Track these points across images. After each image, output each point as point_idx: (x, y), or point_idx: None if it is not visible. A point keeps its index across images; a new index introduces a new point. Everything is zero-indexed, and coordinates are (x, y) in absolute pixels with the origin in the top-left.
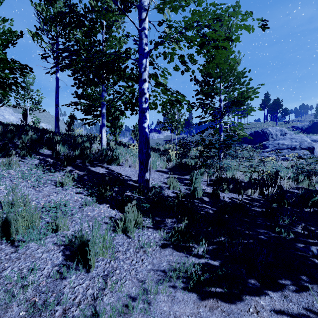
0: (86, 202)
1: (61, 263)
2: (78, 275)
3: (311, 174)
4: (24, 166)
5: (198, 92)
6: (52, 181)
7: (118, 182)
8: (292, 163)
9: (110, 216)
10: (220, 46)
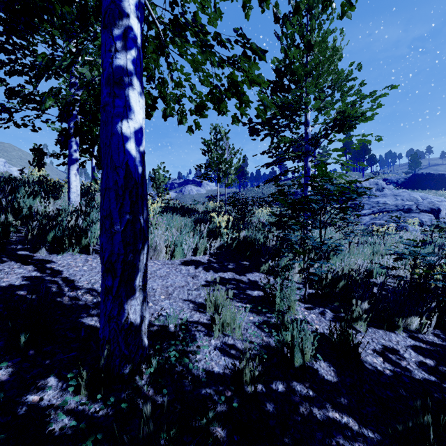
0: None
1: None
2: None
3: None
4: None
5: None
6: None
7: (22, 336)
8: (417, 235)
9: None
10: None
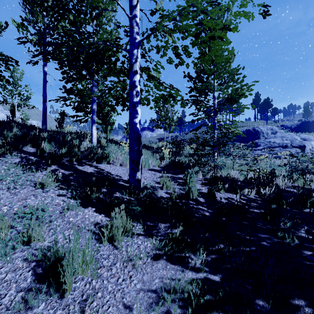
0: (68, 206)
1: (29, 286)
2: (49, 302)
3: (306, 172)
4: (1, 165)
5: (192, 88)
6: (32, 182)
7: (106, 182)
8: (284, 161)
9: (95, 222)
10: (217, 37)
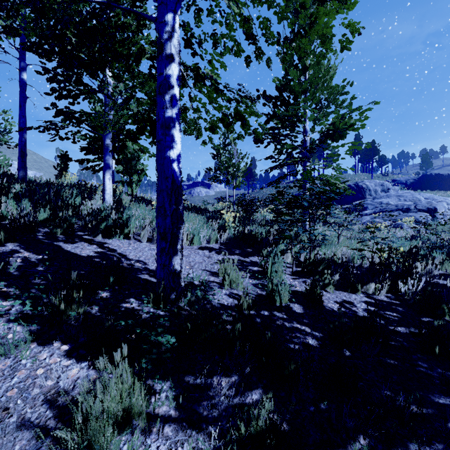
0: None
1: None
2: None
3: None
4: None
5: (270, 116)
6: None
7: (111, 278)
8: (410, 232)
9: (57, 390)
10: None
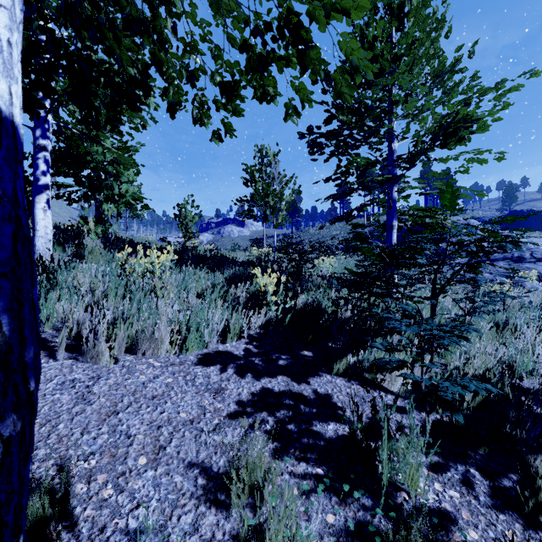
0: None
1: None
2: None
3: None
4: None
5: (336, 106)
6: None
7: None
8: (540, 294)
9: None
10: None
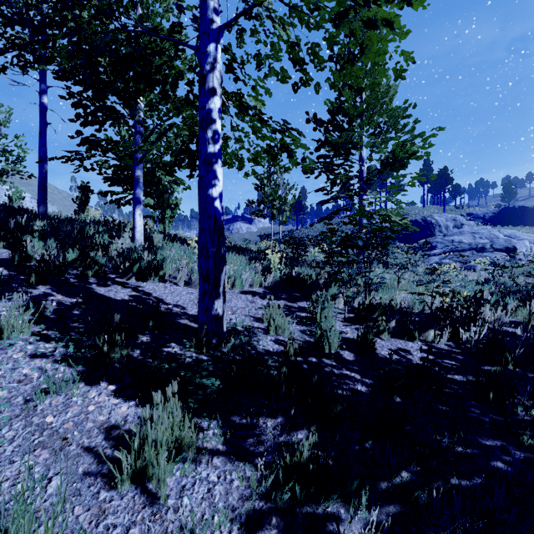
0: (47, 385)
1: None
2: None
3: (531, 296)
4: None
5: (321, 142)
6: None
7: (150, 322)
8: (483, 274)
9: (109, 424)
10: (381, 21)
